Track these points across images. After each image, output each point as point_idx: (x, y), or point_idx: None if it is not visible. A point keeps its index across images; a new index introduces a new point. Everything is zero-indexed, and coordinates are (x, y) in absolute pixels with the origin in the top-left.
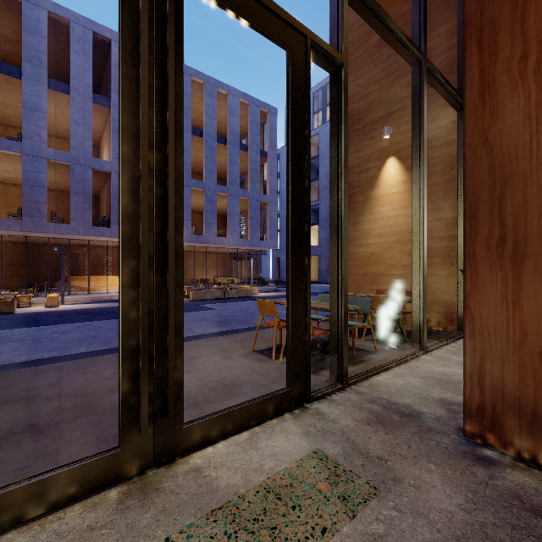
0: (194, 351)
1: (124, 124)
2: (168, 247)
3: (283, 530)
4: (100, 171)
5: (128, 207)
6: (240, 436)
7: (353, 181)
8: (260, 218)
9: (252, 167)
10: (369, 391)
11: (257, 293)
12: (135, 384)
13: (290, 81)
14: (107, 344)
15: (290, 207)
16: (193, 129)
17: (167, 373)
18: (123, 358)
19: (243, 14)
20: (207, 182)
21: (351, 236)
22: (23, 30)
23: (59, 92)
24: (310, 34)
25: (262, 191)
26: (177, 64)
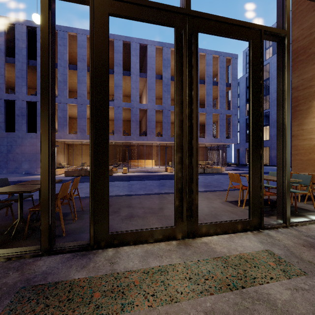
0: None
1: (177, 100)
2: (193, 147)
3: (249, 272)
4: (142, 109)
5: (178, 132)
6: (223, 235)
7: (298, 96)
8: (225, 125)
9: (221, 94)
10: (306, 231)
11: (224, 171)
12: (180, 203)
13: (251, 57)
14: (151, 191)
15: (250, 124)
16: None
17: (192, 199)
18: (176, 191)
19: (225, 34)
20: None
21: (296, 134)
22: (114, 53)
23: (126, 76)
24: (263, 27)
25: (227, 108)
26: (196, 69)
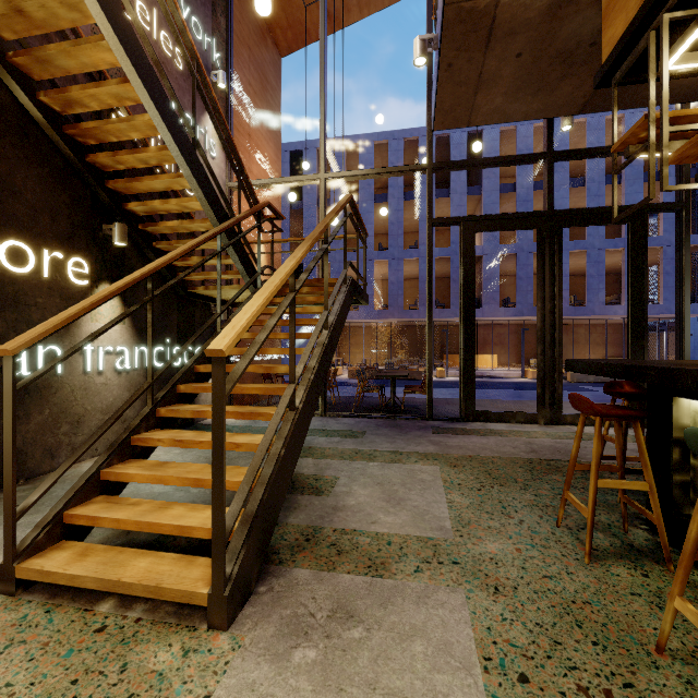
0: (569, 405)
1: (538, 296)
2: (556, 340)
3: None
4: None
5: (540, 326)
6: (591, 427)
7: None
8: None
9: (668, 200)
10: None
11: None
12: (542, 391)
13: (629, 241)
14: None
15: (629, 313)
16: (571, 181)
17: (555, 388)
18: (538, 380)
19: (594, 224)
20: (590, 240)
21: None
22: (419, 161)
23: (442, 198)
24: (646, 207)
25: (691, 228)
26: (559, 265)
